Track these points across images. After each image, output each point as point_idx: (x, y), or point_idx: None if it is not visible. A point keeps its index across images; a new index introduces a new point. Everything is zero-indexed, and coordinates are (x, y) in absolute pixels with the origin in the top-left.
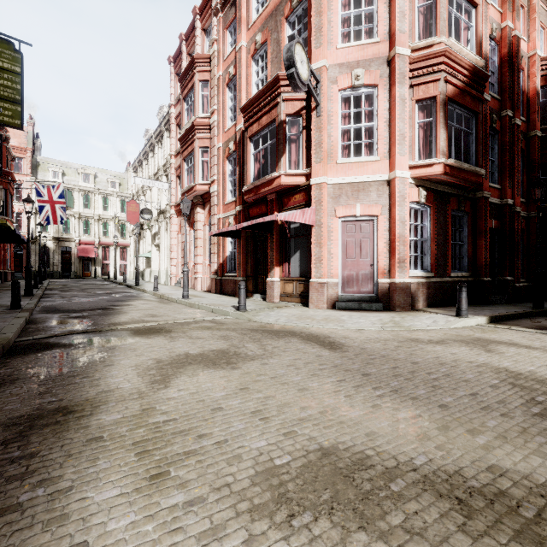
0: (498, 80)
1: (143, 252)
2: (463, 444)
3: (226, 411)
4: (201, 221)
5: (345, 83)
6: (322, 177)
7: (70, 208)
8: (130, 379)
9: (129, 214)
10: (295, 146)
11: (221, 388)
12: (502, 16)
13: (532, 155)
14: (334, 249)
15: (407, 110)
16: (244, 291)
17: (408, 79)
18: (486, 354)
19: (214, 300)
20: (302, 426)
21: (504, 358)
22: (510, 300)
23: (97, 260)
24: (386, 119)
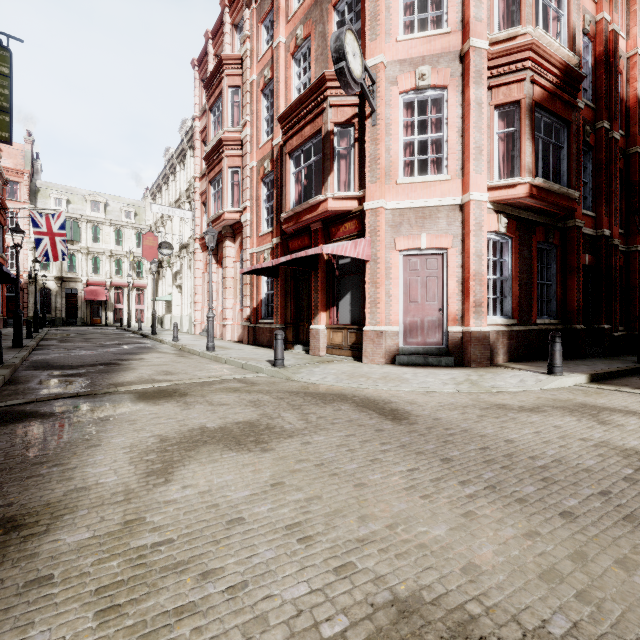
0: (592, 85)
1: (162, 295)
2: (618, 590)
3: (248, 525)
4: (230, 257)
5: (407, 84)
6: (379, 200)
7: (76, 243)
8: (118, 468)
9: (145, 249)
10: (345, 163)
11: (245, 483)
12: (597, 7)
13: (631, 177)
14: (394, 290)
15: (484, 117)
16: (281, 342)
17: (485, 79)
18: (601, 427)
19: (246, 353)
20: (362, 554)
21: (627, 434)
22: (607, 352)
23: (109, 304)
24: (458, 128)
